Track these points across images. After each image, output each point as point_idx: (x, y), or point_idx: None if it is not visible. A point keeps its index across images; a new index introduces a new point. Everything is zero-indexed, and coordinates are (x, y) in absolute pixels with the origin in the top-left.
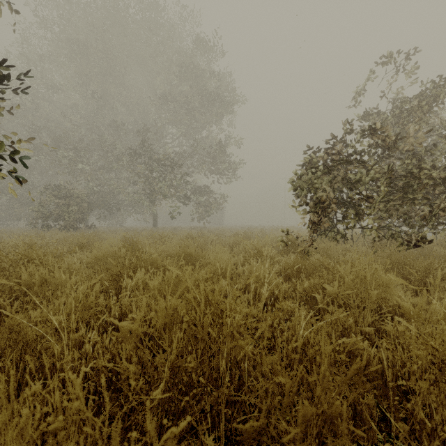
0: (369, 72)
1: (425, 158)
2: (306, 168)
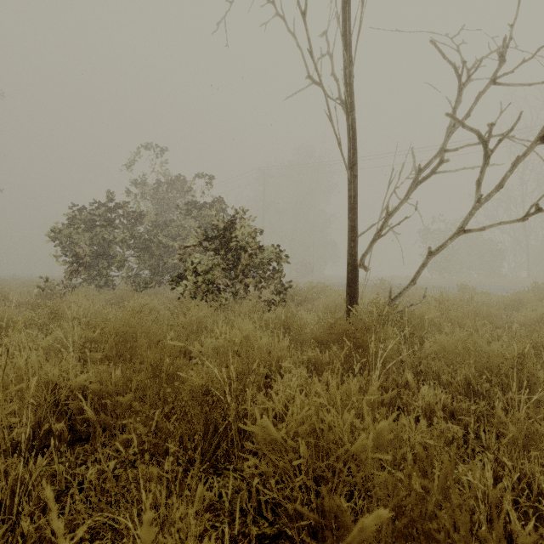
0: (137, 150)
1: (169, 227)
2: (66, 225)
